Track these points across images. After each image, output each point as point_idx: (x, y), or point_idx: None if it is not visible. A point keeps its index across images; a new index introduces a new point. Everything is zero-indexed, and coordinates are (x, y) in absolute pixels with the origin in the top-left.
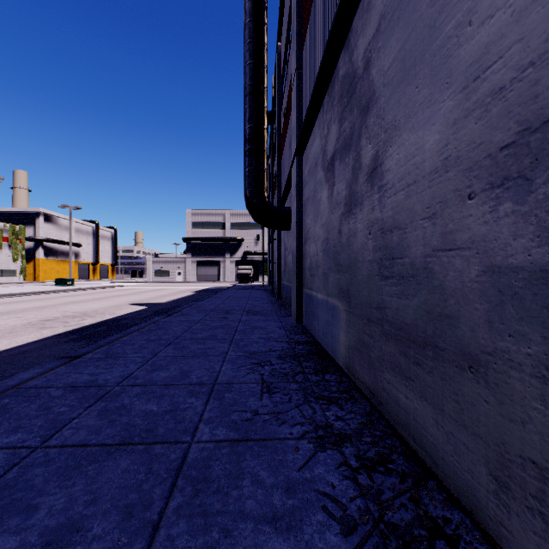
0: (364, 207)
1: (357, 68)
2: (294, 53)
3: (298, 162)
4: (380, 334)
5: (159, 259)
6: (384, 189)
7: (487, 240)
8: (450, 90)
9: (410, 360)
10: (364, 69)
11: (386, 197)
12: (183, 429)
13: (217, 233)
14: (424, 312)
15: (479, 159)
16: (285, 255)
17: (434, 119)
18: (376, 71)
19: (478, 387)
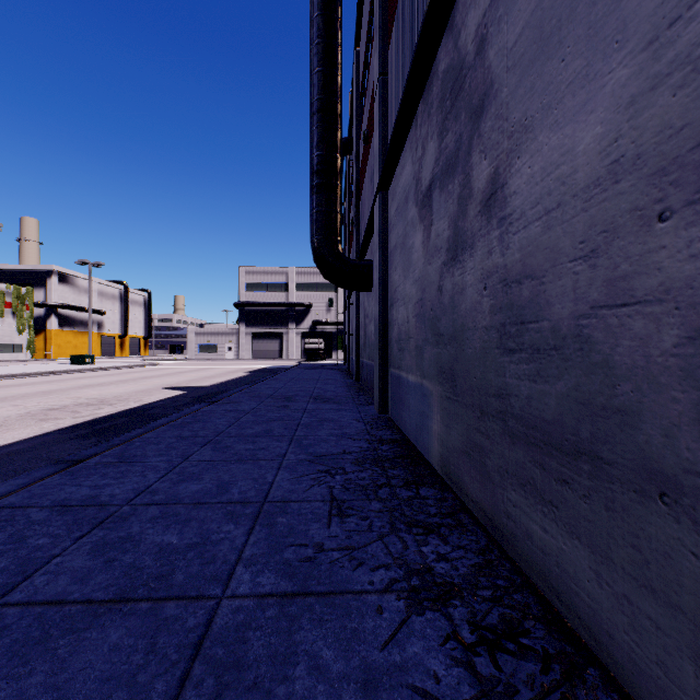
0: (476, 250)
1: (465, 54)
2: (377, 54)
3: (381, 199)
4: (501, 433)
5: (204, 330)
6: (508, 221)
7: (697, 286)
8: (624, 51)
9: (551, 475)
10: (476, 54)
11: (511, 233)
12: (211, 574)
13: (278, 297)
14: (575, 403)
15: (679, 154)
16: (365, 324)
17: (593, 103)
18: (494, 52)
19: (678, 528)
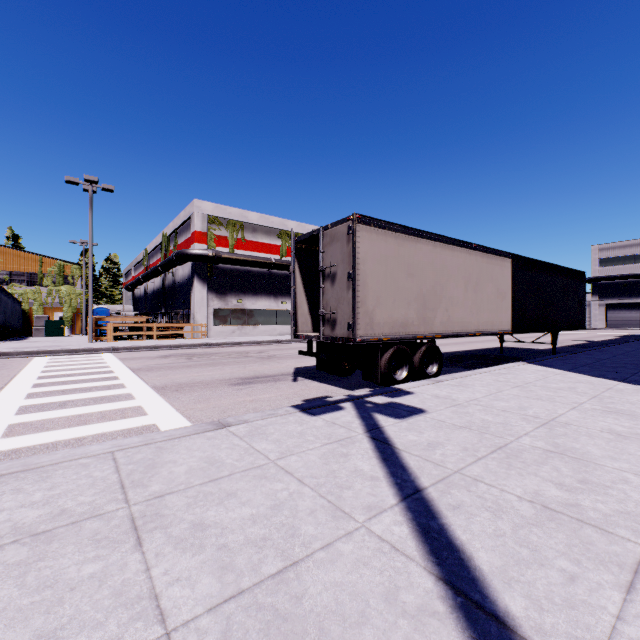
0: None
1: None
2: None
3: None
4: None
5: None
6: None
7: None
8: None
9: None
10: None
11: None
12: None
13: (639, 268)
14: None
15: None
16: None
17: None
18: None
19: None
